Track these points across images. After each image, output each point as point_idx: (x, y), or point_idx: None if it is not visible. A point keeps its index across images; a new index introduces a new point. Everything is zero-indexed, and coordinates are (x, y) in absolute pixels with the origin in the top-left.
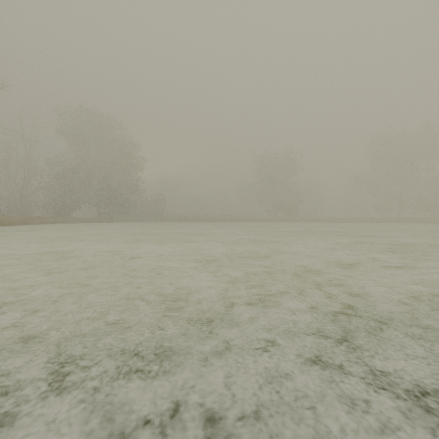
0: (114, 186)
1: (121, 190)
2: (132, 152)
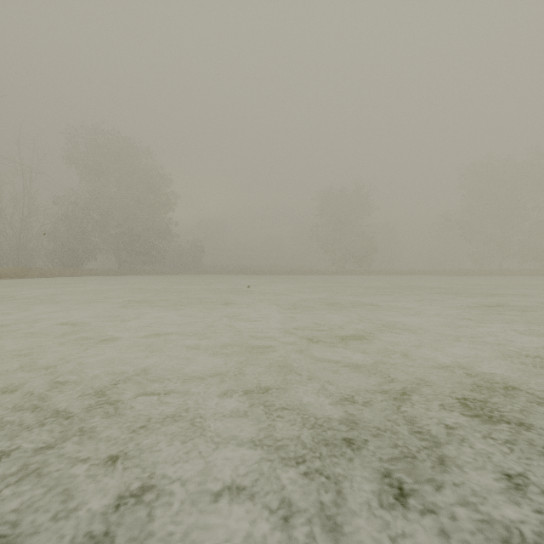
0: (138, 229)
1: (146, 234)
2: (161, 186)
